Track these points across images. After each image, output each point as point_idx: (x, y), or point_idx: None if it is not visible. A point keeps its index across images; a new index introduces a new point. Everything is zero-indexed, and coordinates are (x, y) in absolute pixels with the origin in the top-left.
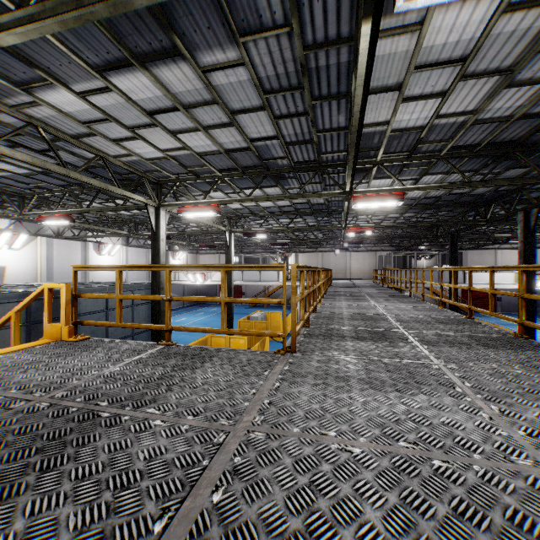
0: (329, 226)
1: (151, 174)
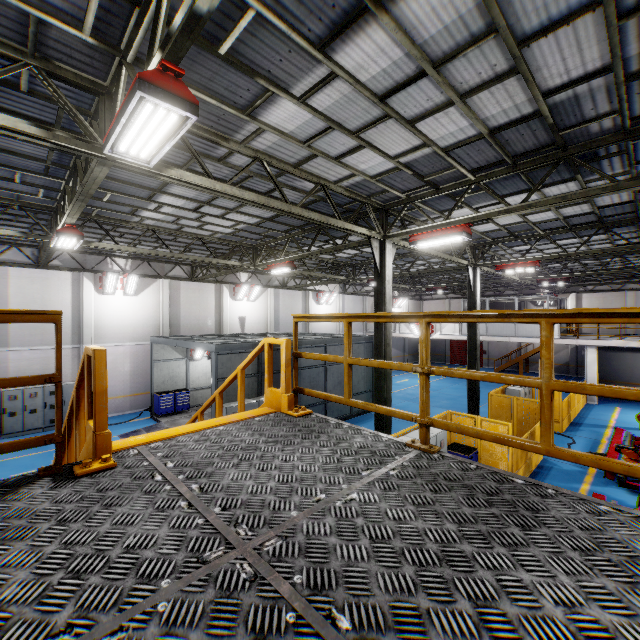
0: None
1: (375, 198)
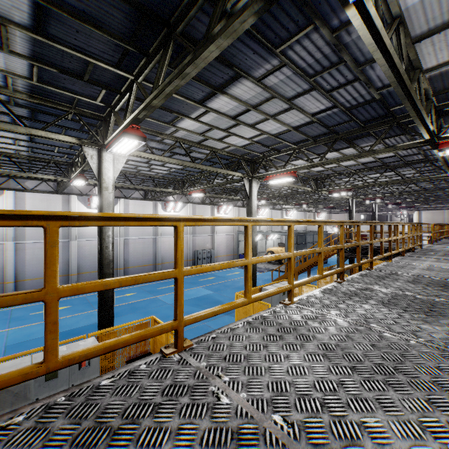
0: None
1: None
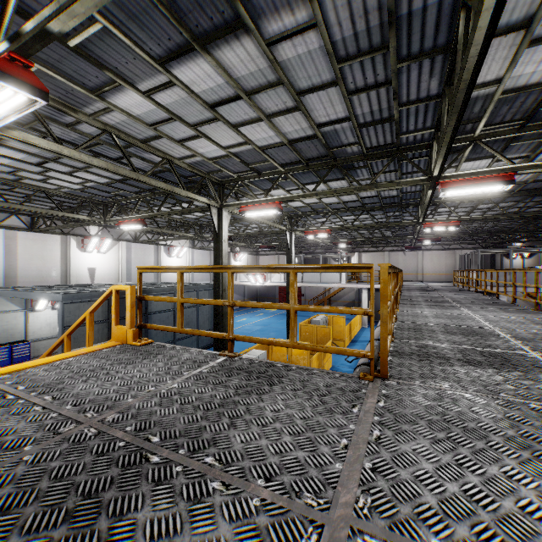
0: (402, 221)
1: (214, 174)
